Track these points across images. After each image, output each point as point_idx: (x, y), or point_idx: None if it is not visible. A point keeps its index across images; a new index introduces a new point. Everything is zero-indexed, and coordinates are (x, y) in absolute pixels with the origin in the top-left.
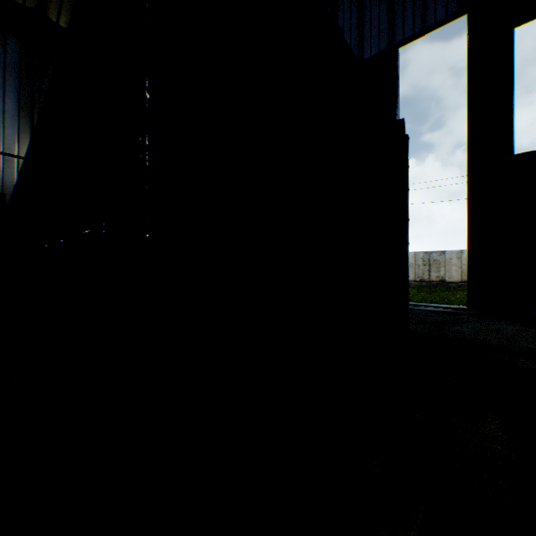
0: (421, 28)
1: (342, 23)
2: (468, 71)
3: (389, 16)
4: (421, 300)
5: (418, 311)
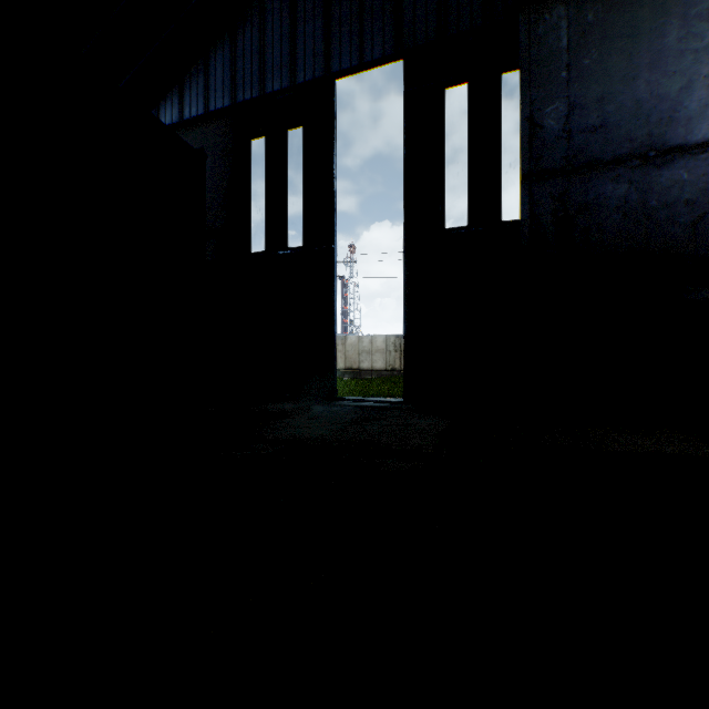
0: (359, 62)
1: (271, 28)
2: (405, 126)
3: (325, 36)
4: (377, 393)
5: (349, 407)
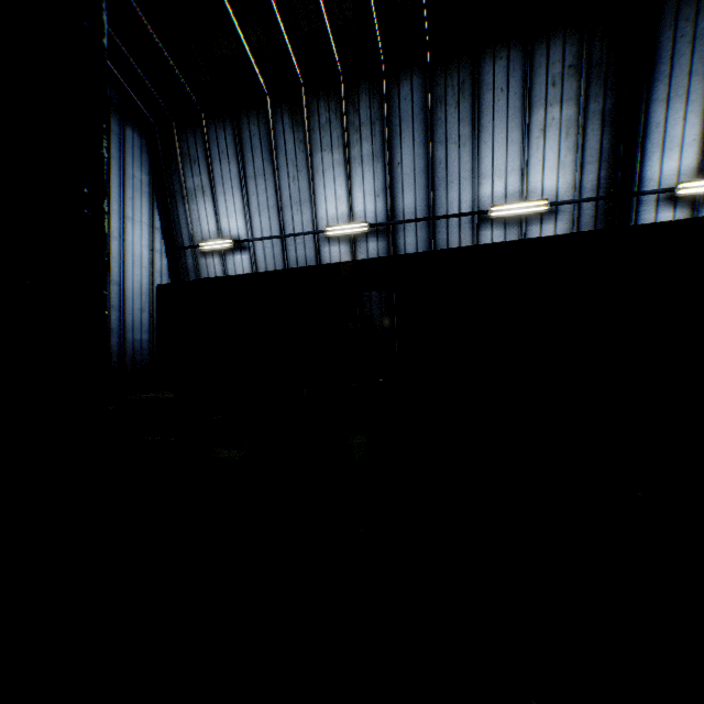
0: None
1: None
2: None
3: None
4: None
5: None
